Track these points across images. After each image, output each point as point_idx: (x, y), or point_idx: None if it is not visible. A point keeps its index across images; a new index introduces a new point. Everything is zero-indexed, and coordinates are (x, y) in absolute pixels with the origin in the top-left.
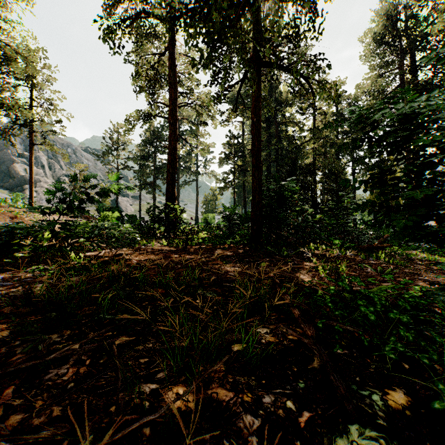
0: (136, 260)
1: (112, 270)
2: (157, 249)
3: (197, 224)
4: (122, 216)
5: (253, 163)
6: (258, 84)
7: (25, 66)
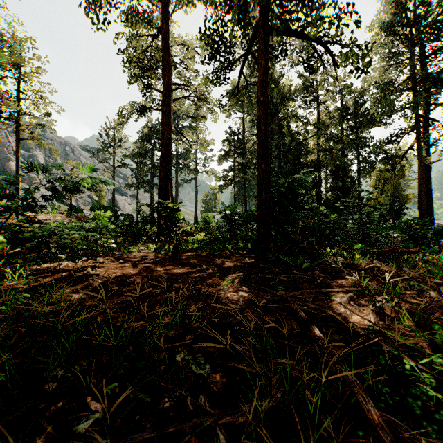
0: (102, 278)
1: (54, 300)
2: (140, 257)
3: (195, 223)
4: (118, 215)
5: (259, 151)
6: (265, 56)
7: (9, 53)
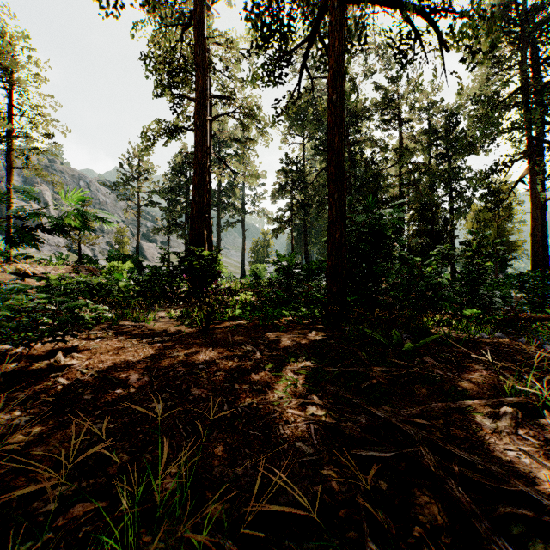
0: (74, 373)
1: None
2: (152, 331)
3: (242, 278)
4: (143, 267)
5: (330, 174)
6: (339, 35)
7: None
